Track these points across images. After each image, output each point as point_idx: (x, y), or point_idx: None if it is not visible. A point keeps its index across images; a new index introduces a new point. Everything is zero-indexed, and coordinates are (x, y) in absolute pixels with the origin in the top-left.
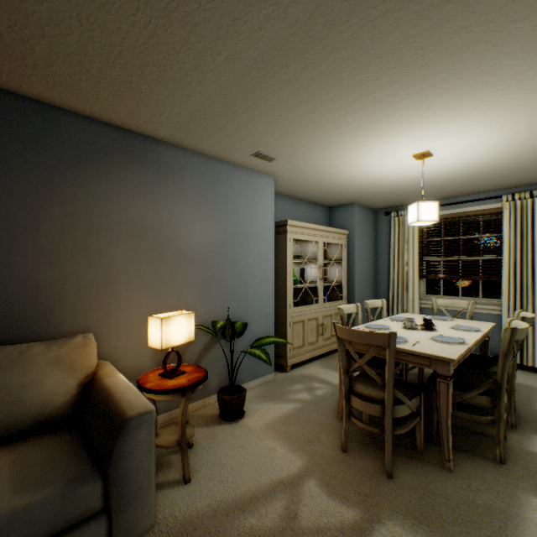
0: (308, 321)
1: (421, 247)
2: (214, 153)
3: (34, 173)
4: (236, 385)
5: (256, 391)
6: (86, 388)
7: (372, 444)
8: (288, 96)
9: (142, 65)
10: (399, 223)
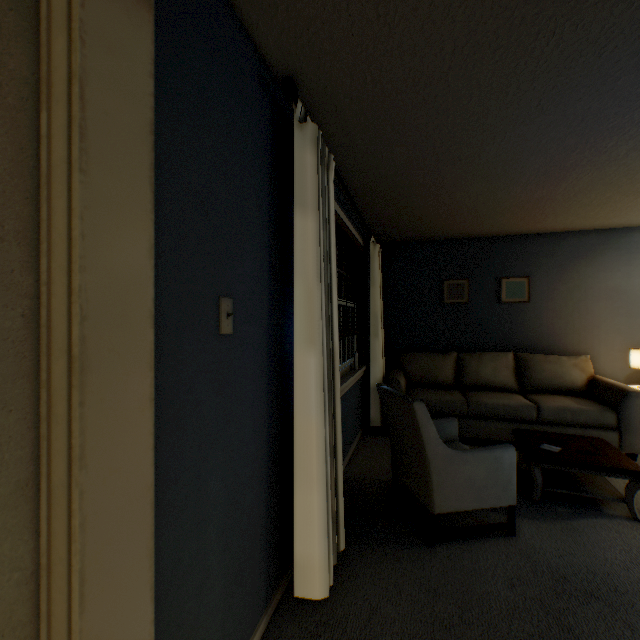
0: None
1: None
2: None
3: (550, 270)
4: None
5: None
6: (589, 382)
7: None
8: None
9: (630, 208)
10: None
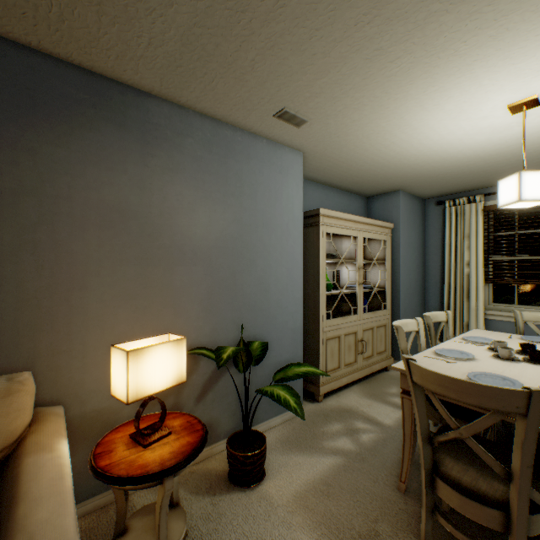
0: (344, 337)
1: (487, 244)
2: (223, 114)
3: None
4: (252, 431)
5: (279, 432)
6: None
7: None
8: None
9: None
10: (457, 214)
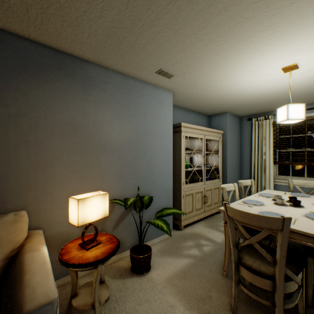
0: (195, 194)
1: (275, 142)
2: (128, 71)
3: None
4: (144, 244)
5: (159, 246)
6: (10, 261)
7: (257, 305)
8: (186, 6)
9: None
10: (259, 125)
